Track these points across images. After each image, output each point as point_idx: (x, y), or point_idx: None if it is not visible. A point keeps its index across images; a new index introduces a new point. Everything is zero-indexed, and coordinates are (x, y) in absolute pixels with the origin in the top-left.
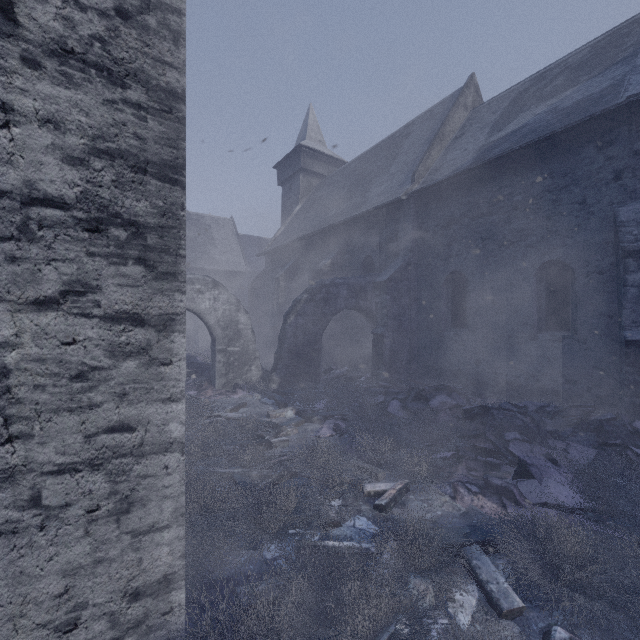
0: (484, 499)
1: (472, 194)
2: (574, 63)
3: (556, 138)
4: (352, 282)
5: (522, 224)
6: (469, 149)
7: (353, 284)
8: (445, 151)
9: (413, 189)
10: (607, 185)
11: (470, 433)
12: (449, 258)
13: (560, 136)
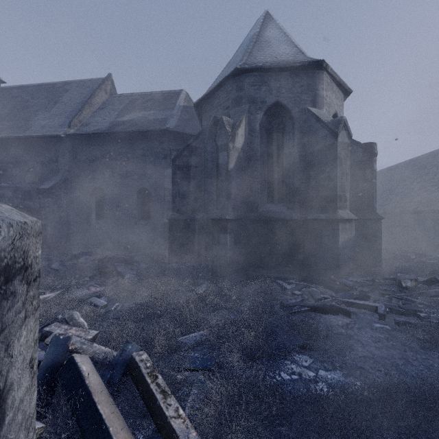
0: (102, 287)
1: (107, 146)
2: (156, 98)
3: (145, 132)
4: (17, 186)
5: (131, 168)
6: (106, 120)
7: (18, 188)
8: (92, 114)
9: (70, 132)
10: (162, 159)
11: (100, 267)
12: (94, 179)
13: (146, 132)
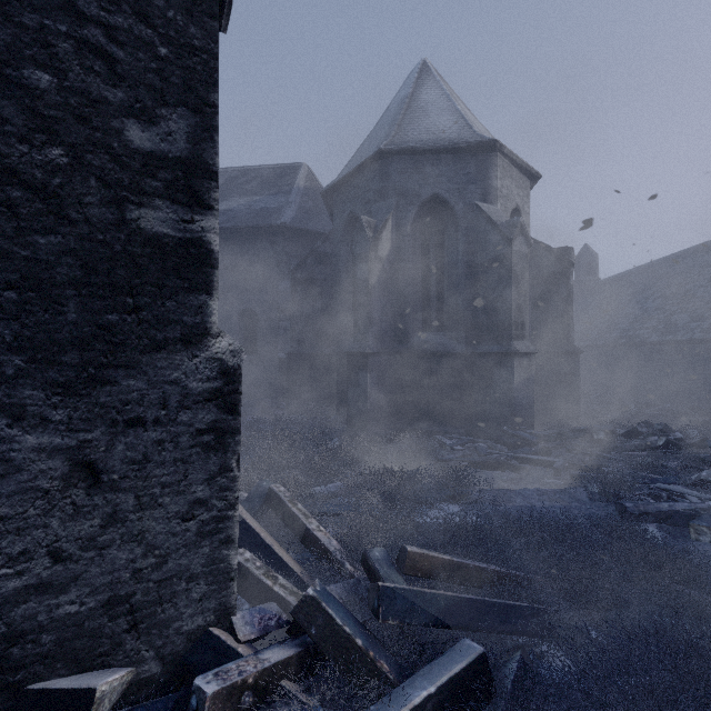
0: None
1: None
2: (263, 176)
3: (250, 229)
4: None
5: (230, 280)
6: None
7: None
8: None
9: None
10: (274, 268)
11: None
12: None
13: (252, 228)
